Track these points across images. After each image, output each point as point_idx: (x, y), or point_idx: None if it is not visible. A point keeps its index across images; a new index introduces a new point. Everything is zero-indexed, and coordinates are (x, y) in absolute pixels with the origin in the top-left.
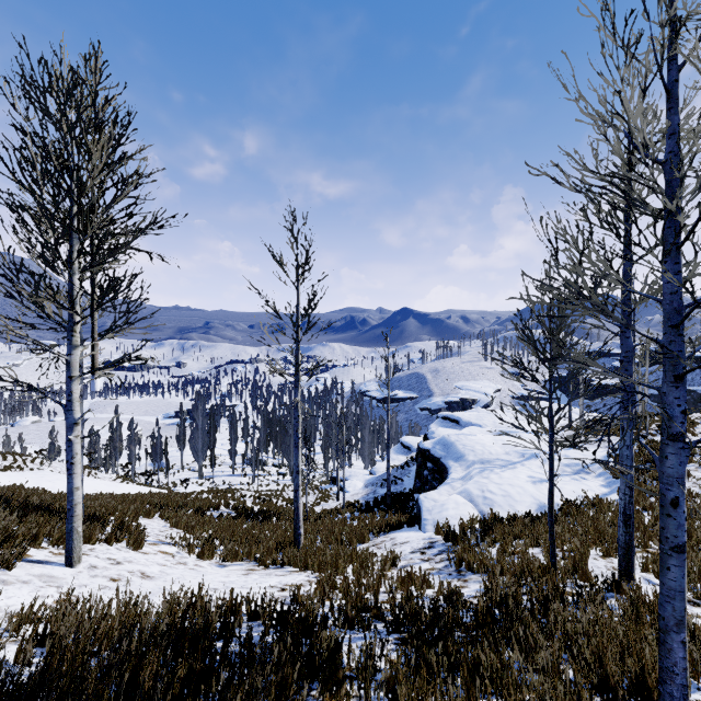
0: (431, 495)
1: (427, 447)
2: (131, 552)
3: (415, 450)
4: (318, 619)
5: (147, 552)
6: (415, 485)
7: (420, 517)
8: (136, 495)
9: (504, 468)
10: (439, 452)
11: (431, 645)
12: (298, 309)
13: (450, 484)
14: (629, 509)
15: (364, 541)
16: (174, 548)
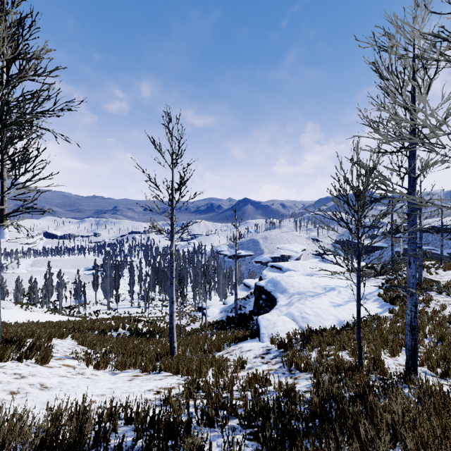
0: (266, 316)
1: (262, 285)
2: (38, 367)
3: (253, 288)
4: (184, 419)
5: (52, 366)
6: (254, 310)
7: (259, 332)
8: (56, 322)
9: (313, 297)
10: (270, 288)
11: (281, 445)
12: (173, 184)
13: (279, 309)
14: (414, 322)
15: (220, 350)
16: (76, 361)
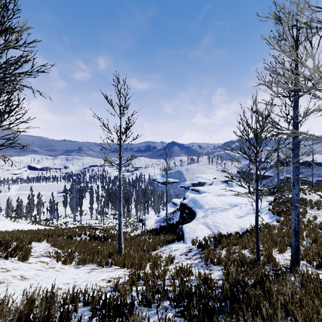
0: (188, 225)
1: (185, 202)
2: (20, 263)
3: (179, 205)
4: (128, 301)
5: (31, 262)
6: (179, 221)
7: (183, 236)
8: (35, 230)
9: (222, 211)
10: (191, 205)
11: (202, 321)
12: (121, 129)
13: (197, 219)
14: (297, 228)
15: (155, 250)
16: (49, 258)
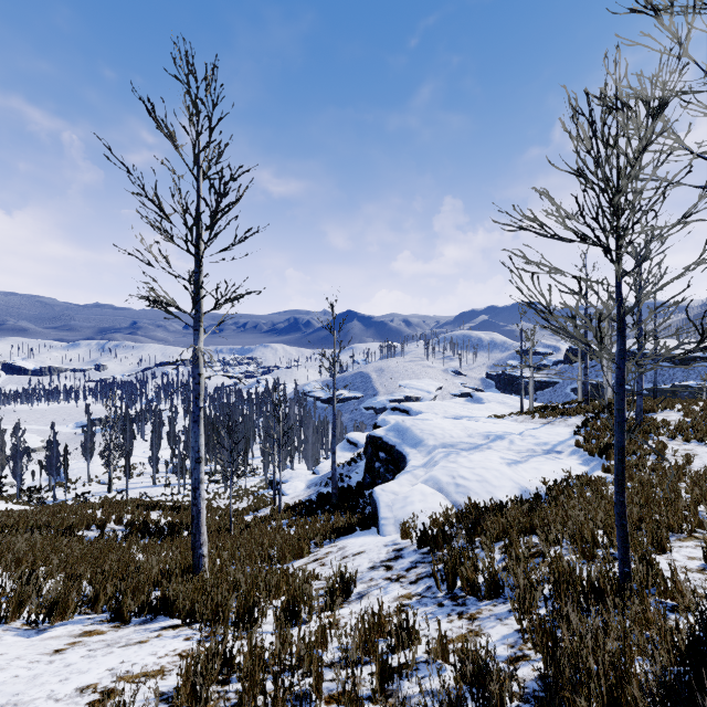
0: (389, 487)
1: (379, 434)
2: None
3: (362, 446)
4: None
5: None
6: (365, 481)
7: (377, 516)
8: None
9: (470, 451)
10: (394, 440)
11: None
12: (199, 211)
13: (412, 472)
14: None
15: (301, 555)
16: None
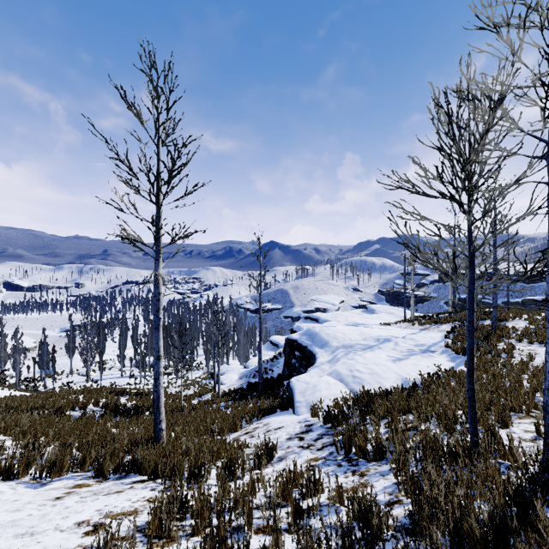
0: (302, 378)
1: (295, 338)
2: None
3: (282, 347)
4: None
5: None
6: (284, 373)
7: (293, 400)
8: None
9: (365, 350)
10: (306, 342)
11: None
12: (159, 170)
13: (319, 367)
14: None
15: (236, 430)
16: None
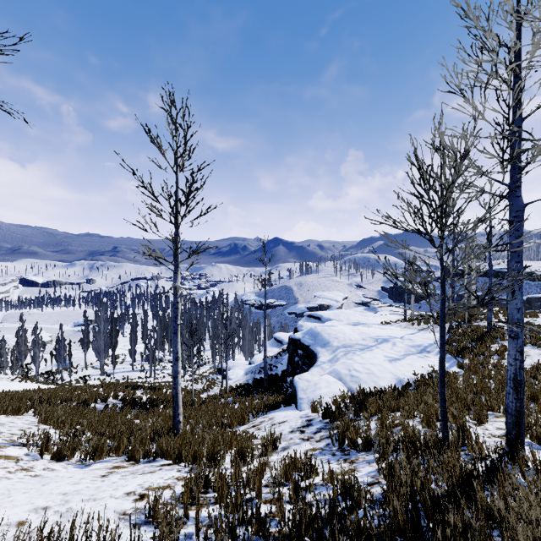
0: (304, 376)
1: (298, 337)
2: None
3: (286, 343)
4: None
5: None
6: (287, 370)
7: (295, 397)
8: (16, 392)
9: (363, 350)
10: (308, 341)
11: None
12: (177, 194)
13: (320, 366)
14: (520, 375)
15: (244, 423)
16: (25, 449)
